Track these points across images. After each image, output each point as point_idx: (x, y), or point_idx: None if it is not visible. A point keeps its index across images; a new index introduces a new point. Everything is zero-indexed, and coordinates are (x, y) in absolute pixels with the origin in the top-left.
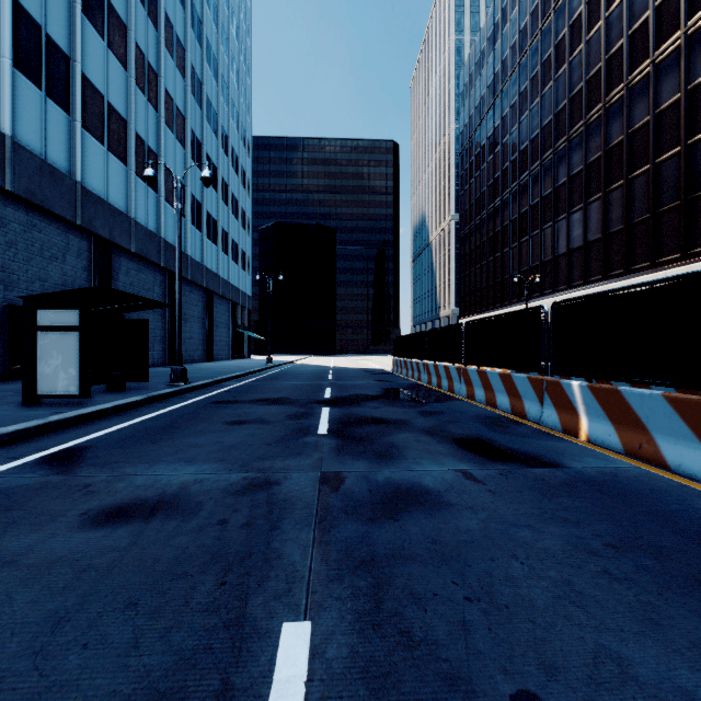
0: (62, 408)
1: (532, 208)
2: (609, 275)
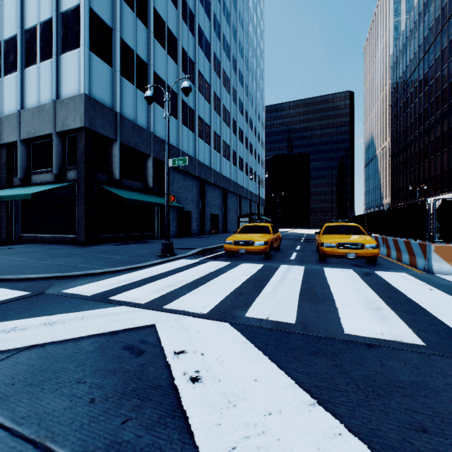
0: None
1: (430, 143)
2: None
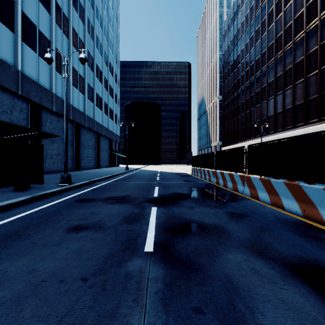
0: None
1: (262, 89)
2: (308, 122)
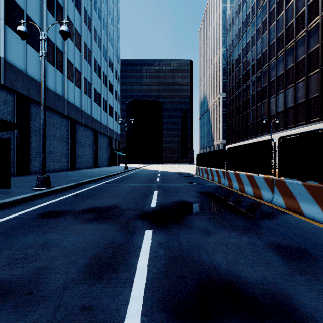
0: None
1: (270, 83)
2: None
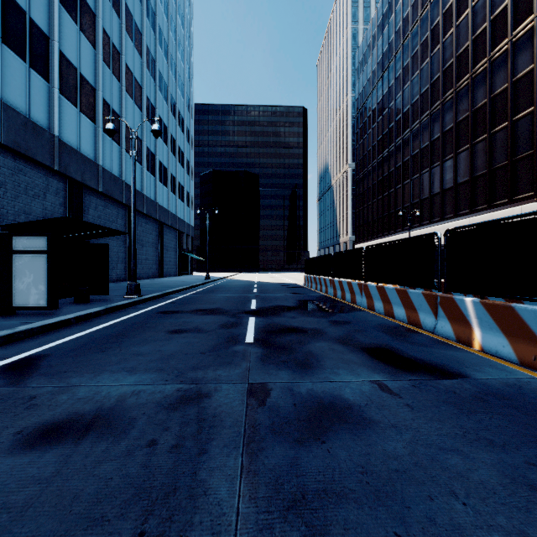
0: (33, 318)
1: (413, 157)
2: (475, 209)
